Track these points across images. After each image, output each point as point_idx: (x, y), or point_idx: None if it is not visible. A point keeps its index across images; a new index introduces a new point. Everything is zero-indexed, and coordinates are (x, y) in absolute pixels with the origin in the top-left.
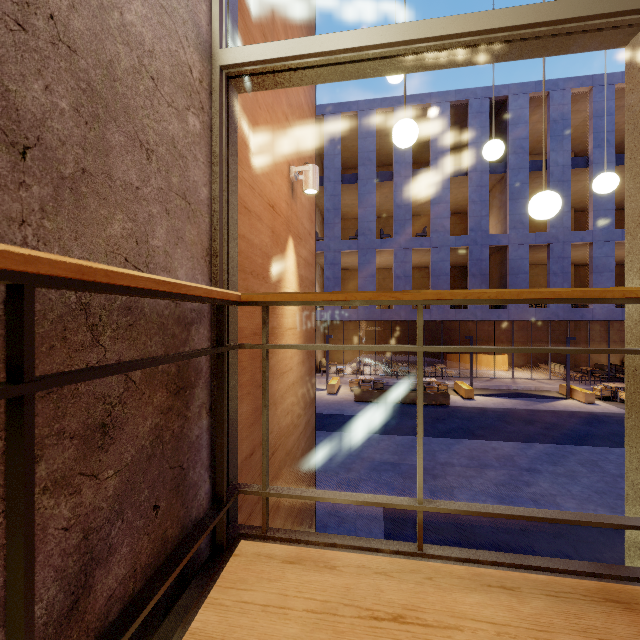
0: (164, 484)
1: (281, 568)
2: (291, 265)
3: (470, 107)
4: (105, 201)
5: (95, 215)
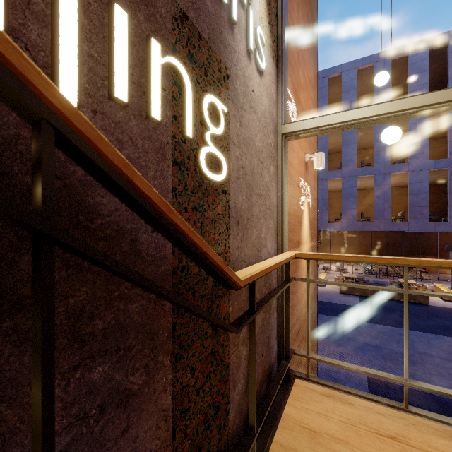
0: (264, 345)
1: (321, 397)
2: (306, 215)
3: (450, 47)
4: (251, 227)
5: (250, 234)
